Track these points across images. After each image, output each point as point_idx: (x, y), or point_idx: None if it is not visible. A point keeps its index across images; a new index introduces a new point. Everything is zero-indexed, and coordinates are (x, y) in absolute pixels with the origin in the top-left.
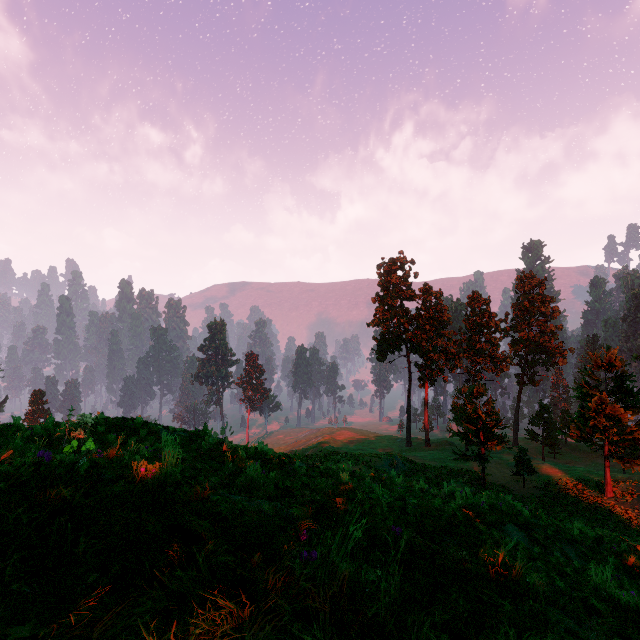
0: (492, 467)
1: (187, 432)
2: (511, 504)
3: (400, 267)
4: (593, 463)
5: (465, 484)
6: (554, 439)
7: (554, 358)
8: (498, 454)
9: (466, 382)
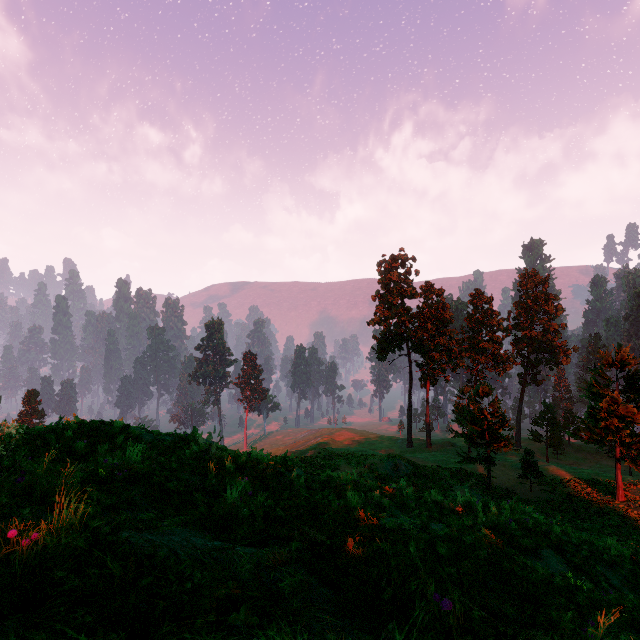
0: (496, 469)
1: (174, 436)
2: (532, 516)
3: (401, 264)
4: (597, 464)
5: (471, 488)
6: (558, 440)
7: (558, 357)
8: (502, 455)
9: (468, 382)
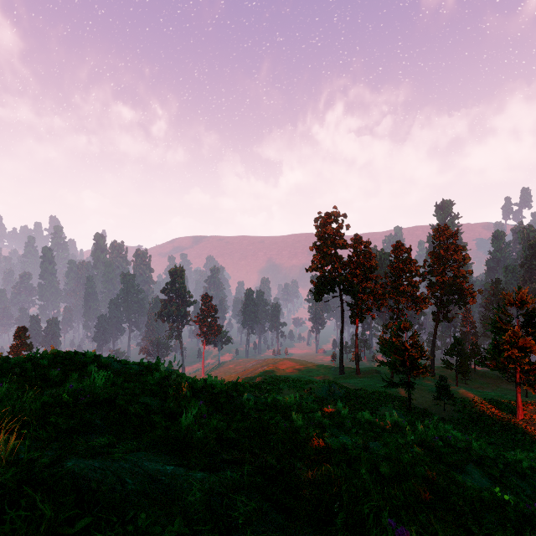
0: (415, 392)
1: (140, 365)
2: (451, 433)
3: (334, 220)
4: (499, 388)
5: (395, 409)
6: (466, 368)
7: (465, 298)
8: (419, 381)
9: (390, 319)
